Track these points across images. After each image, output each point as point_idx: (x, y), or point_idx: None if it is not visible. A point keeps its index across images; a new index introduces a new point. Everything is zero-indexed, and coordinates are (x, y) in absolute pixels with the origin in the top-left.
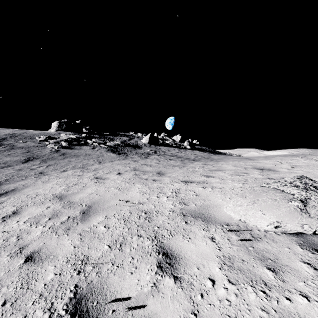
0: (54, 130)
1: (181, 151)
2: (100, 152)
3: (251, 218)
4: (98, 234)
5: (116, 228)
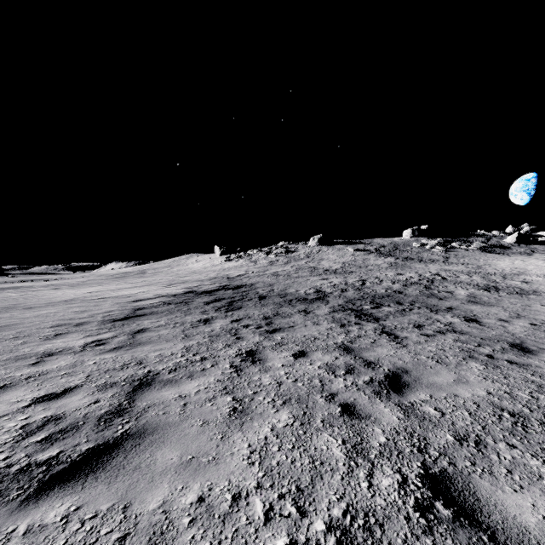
0: (409, 237)
1: None
2: (478, 253)
3: None
4: None
5: None
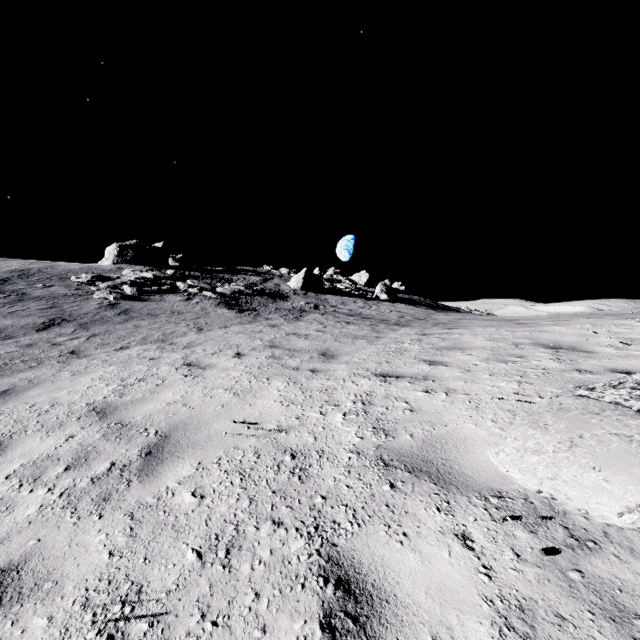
0: (111, 262)
1: (370, 306)
2: (201, 307)
3: (571, 491)
4: (174, 516)
5: (221, 498)
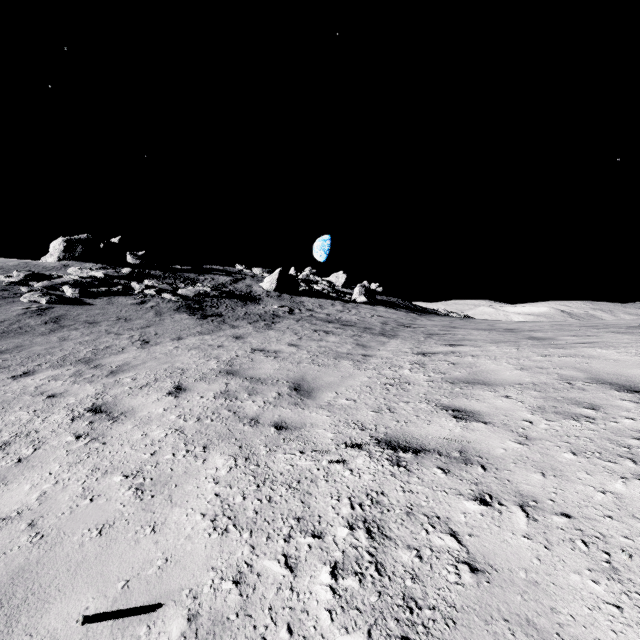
0: (56, 258)
1: (349, 309)
2: (156, 312)
3: None
4: None
5: None
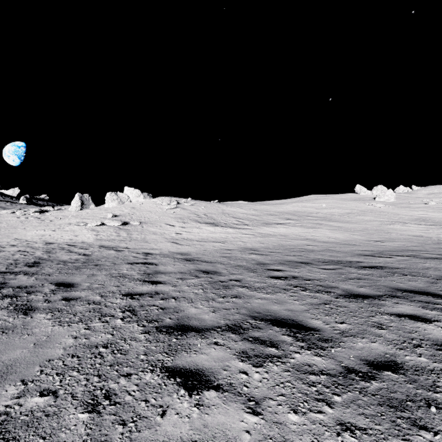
0: None
1: (12, 205)
2: None
3: (4, 212)
4: None
5: None
